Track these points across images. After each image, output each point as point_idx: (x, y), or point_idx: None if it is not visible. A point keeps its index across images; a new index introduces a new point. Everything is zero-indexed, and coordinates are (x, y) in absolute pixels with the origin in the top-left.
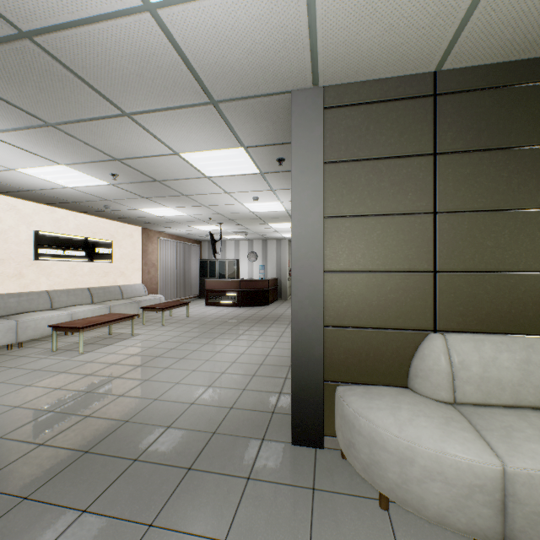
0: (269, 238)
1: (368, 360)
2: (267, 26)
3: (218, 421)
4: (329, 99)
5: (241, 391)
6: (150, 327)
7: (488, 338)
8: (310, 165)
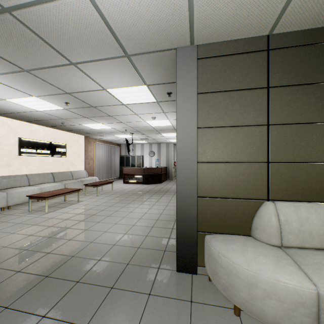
0: (162, 142)
1: (225, 218)
2: (162, 4)
3: (130, 256)
4: (200, 53)
5: (145, 236)
6: (89, 197)
7: (302, 205)
8: (188, 95)
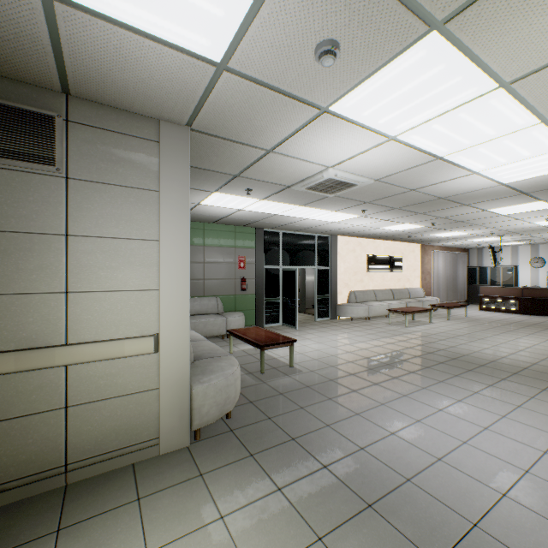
0: None
1: None
2: None
3: (526, 366)
4: None
5: (540, 359)
6: (438, 320)
7: None
8: None
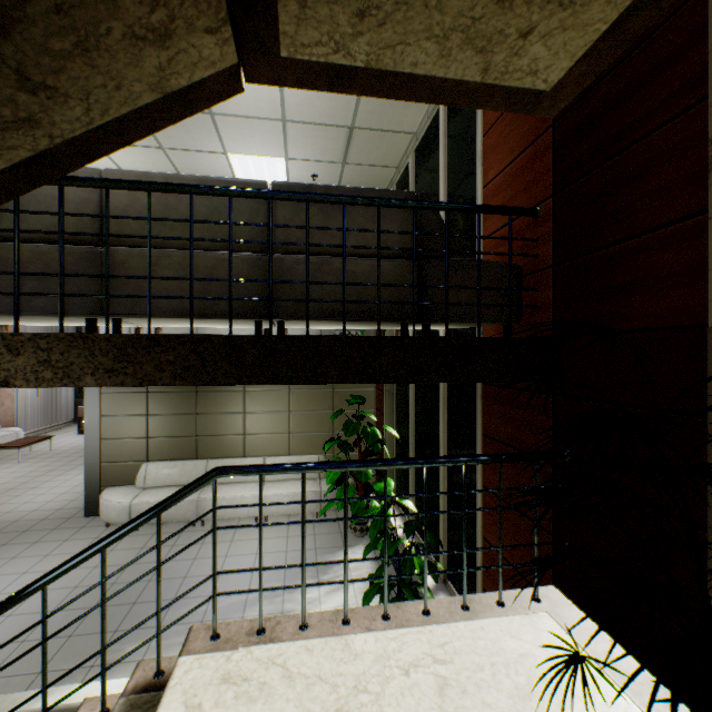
0: None
1: (121, 476)
2: None
3: (49, 515)
4: None
5: (72, 501)
6: (5, 465)
7: (163, 463)
8: (94, 394)
